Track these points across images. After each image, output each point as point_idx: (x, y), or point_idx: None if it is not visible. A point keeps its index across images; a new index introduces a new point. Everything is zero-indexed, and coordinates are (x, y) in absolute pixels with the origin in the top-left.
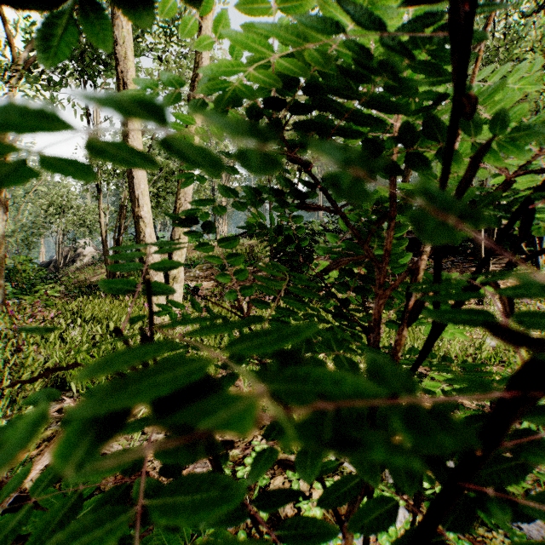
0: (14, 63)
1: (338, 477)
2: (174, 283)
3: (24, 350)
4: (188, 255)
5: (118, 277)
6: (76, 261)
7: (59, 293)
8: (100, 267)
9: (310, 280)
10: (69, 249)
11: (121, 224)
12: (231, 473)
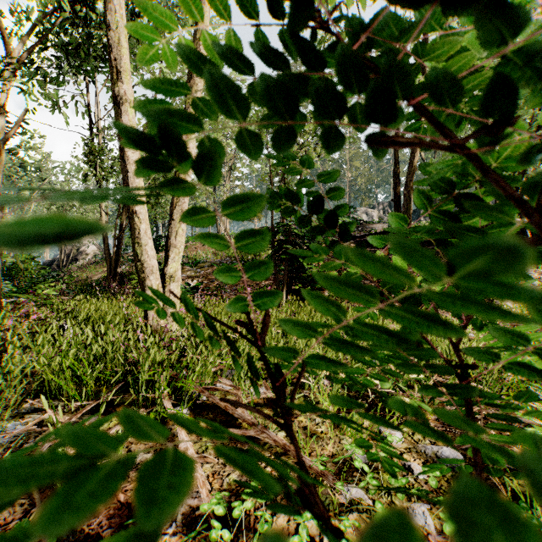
0: (9, 56)
1: (353, 514)
2: (170, 283)
3: (5, 355)
4: (190, 254)
5: (119, 275)
6: (79, 260)
7: (60, 291)
8: (101, 266)
9: (313, 279)
10: (72, 248)
11: (122, 222)
12: (226, 508)
